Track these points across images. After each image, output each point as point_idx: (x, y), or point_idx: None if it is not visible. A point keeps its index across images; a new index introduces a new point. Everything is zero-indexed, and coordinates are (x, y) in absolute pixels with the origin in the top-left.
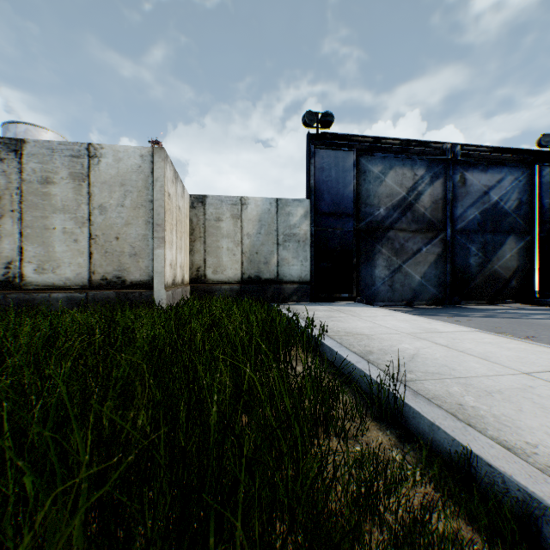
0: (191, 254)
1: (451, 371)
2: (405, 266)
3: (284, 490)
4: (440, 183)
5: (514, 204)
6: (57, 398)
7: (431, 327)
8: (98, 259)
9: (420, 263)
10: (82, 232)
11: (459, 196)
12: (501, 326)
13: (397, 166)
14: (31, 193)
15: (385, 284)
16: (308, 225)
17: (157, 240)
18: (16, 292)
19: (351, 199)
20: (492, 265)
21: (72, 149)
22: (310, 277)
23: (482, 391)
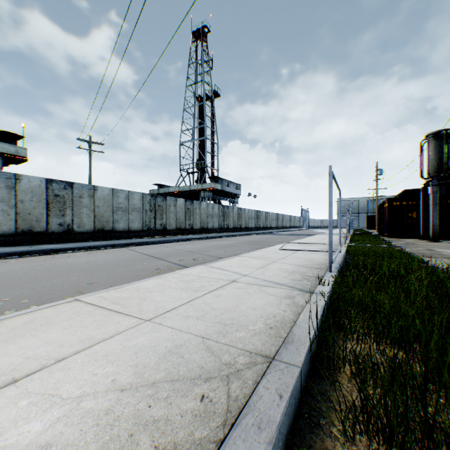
0: None
1: (189, 344)
2: None
3: None
4: None
5: None
6: None
7: None
8: None
9: None
10: None
11: None
12: None
13: None
14: None
15: None
16: None
17: None
18: None
19: None
20: None
21: None
22: None
23: (228, 326)
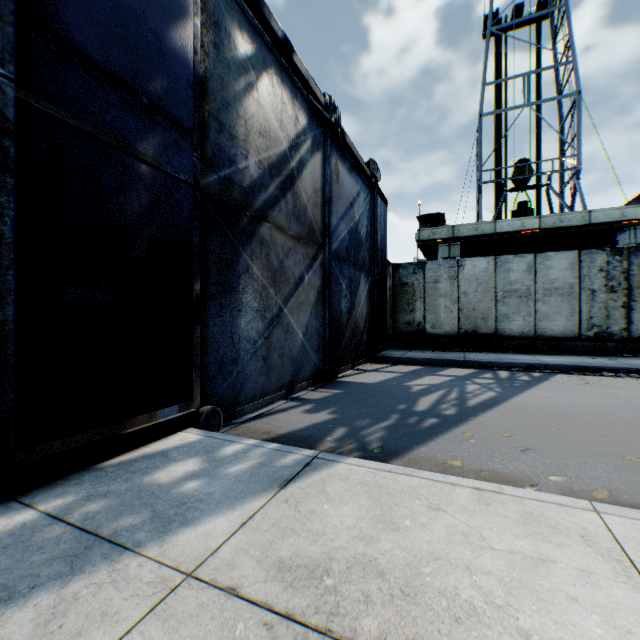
0: None
1: None
2: (287, 311)
3: None
4: (320, 161)
5: (365, 233)
6: None
7: None
8: None
9: (303, 305)
10: None
11: (334, 196)
12: (600, 446)
13: (274, 74)
14: None
15: (257, 354)
16: None
17: None
18: None
19: (188, 77)
20: (356, 312)
21: None
22: None
23: None
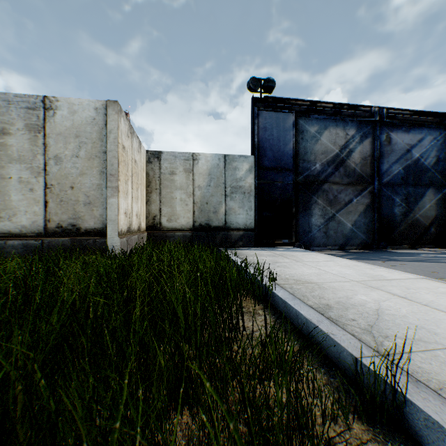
0: (147, 204)
1: (434, 336)
2: (338, 215)
3: None
4: (368, 142)
5: (433, 161)
6: None
7: (377, 274)
8: (53, 207)
9: (351, 212)
10: (37, 181)
11: (385, 153)
12: (436, 270)
13: (331, 126)
14: None
15: (320, 230)
16: (252, 178)
17: (111, 189)
18: None
19: (291, 156)
20: (414, 214)
21: (28, 102)
22: (254, 224)
23: None
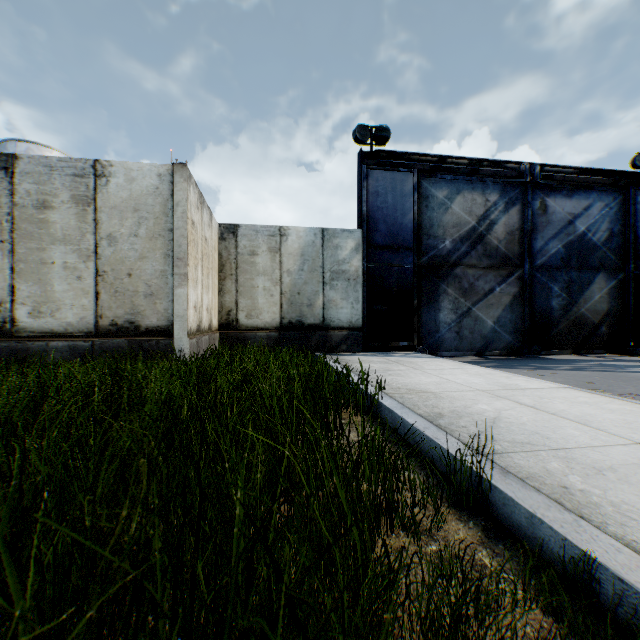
0: (220, 295)
1: (545, 440)
2: (475, 309)
3: (338, 623)
4: (516, 210)
5: (604, 236)
6: (12, 493)
7: (511, 383)
8: (106, 300)
9: (493, 305)
10: (86, 267)
11: (539, 226)
12: (593, 381)
13: (465, 190)
14: (25, 220)
15: (451, 330)
16: (359, 260)
17: (178, 277)
18: (7, 340)
19: (411, 230)
20: (578, 307)
21: (75, 167)
22: (362, 322)
23: (589, 468)
